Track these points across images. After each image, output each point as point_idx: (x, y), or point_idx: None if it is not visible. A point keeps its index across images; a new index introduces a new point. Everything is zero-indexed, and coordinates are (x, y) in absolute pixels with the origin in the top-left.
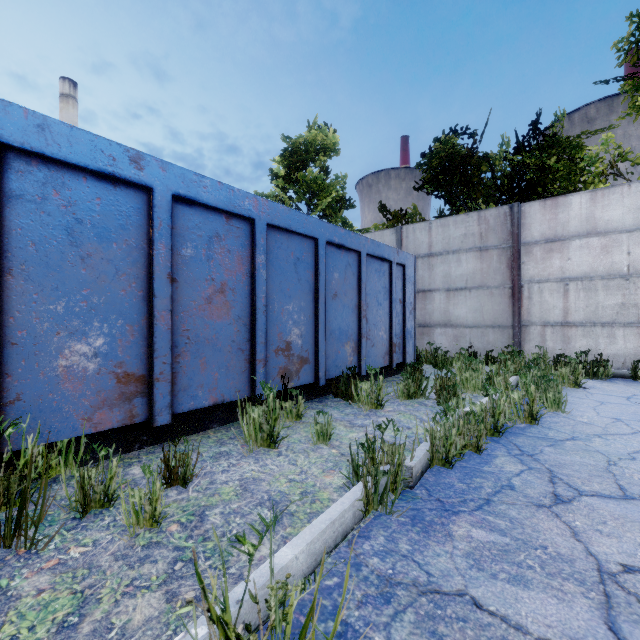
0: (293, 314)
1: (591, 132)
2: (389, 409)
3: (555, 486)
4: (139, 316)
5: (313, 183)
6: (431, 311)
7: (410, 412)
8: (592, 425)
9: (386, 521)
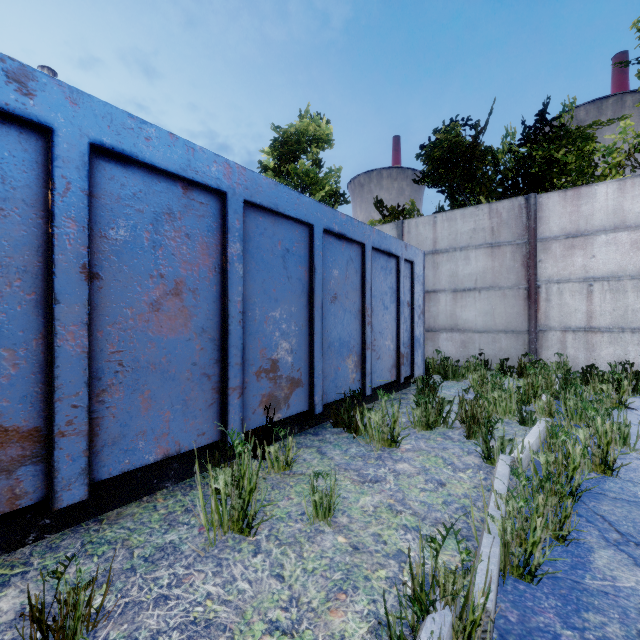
0: (281, 323)
1: (602, 122)
2: (406, 447)
3: None
4: (28, 333)
5: (305, 176)
6: (436, 314)
7: (435, 452)
8: None
9: None
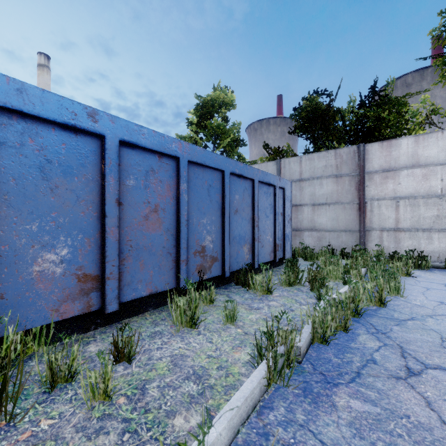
0: (207, 226)
1: (412, 94)
2: (276, 294)
3: (406, 360)
4: (94, 231)
5: (217, 128)
6: (301, 219)
7: (291, 297)
8: (424, 307)
9: (284, 393)
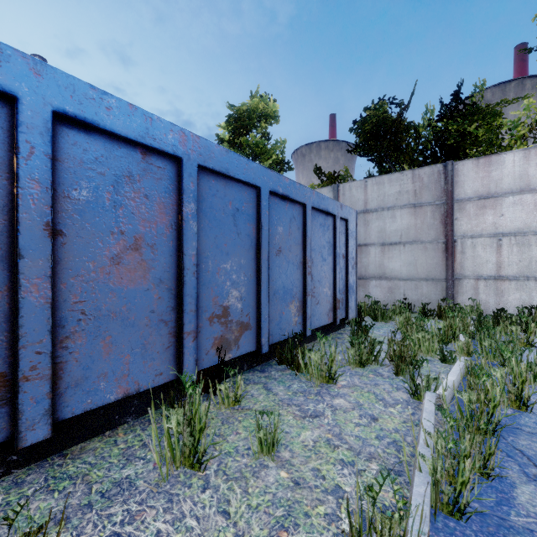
0: (231, 274)
1: (508, 101)
2: (342, 383)
3: None
4: None
5: (255, 147)
6: (366, 264)
7: (367, 388)
8: None
9: None
